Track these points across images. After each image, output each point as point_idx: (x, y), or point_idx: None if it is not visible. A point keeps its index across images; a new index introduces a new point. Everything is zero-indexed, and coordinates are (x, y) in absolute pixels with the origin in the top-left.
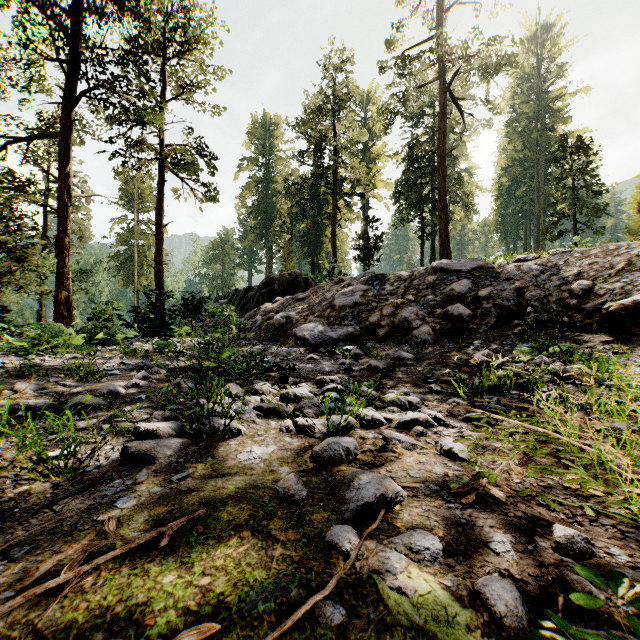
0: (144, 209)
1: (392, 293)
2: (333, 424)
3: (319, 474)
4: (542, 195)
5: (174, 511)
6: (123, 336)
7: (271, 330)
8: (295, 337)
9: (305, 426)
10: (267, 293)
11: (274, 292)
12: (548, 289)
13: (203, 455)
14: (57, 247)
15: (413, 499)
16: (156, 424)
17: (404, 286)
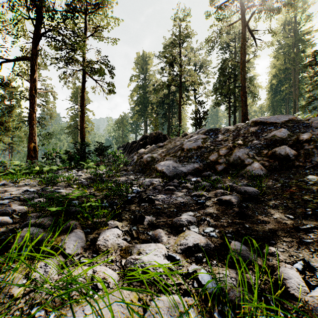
0: None
1: (224, 140)
2: None
3: None
4: (297, 89)
5: None
6: (47, 169)
7: (141, 165)
8: (156, 170)
9: None
10: (143, 144)
11: (146, 143)
12: None
13: None
14: (29, 119)
15: None
16: None
17: (232, 135)
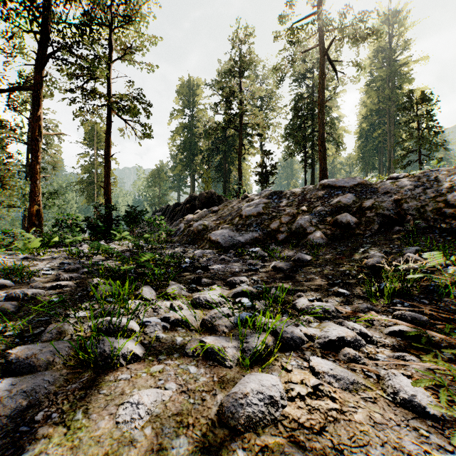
0: (101, 147)
1: (288, 205)
2: (247, 346)
3: None
4: (392, 136)
5: None
6: (72, 240)
7: (191, 235)
8: (210, 241)
9: (214, 350)
10: (190, 207)
11: (195, 206)
12: (424, 200)
13: (74, 405)
14: (30, 172)
15: None
16: (34, 348)
17: (298, 199)
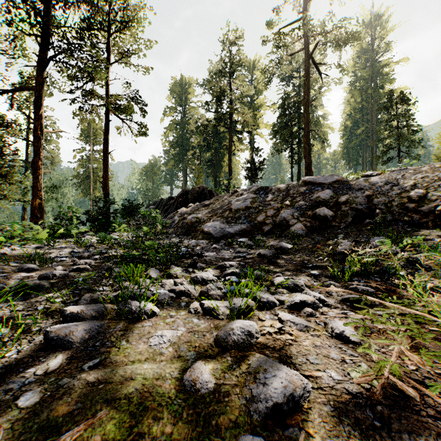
0: (97, 143)
1: (273, 200)
2: (234, 306)
3: (224, 360)
4: (375, 133)
5: (75, 412)
6: (76, 231)
7: (185, 227)
8: (202, 232)
9: (210, 308)
10: (183, 201)
11: (188, 200)
12: (391, 196)
13: (118, 338)
14: (33, 168)
15: (319, 392)
16: (81, 307)
17: (282, 195)
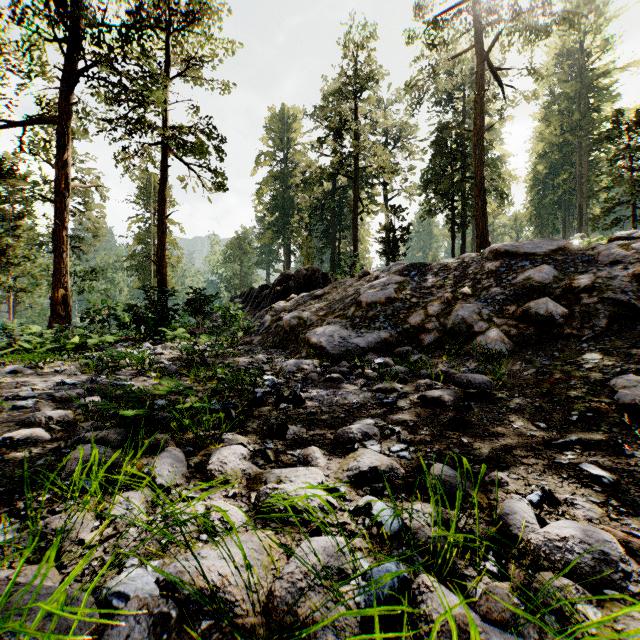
0: None
1: (437, 285)
2: None
3: None
4: (585, 183)
5: None
6: (96, 341)
7: (280, 334)
8: (308, 344)
9: None
10: (282, 291)
11: (289, 289)
12: None
13: None
14: (54, 241)
15: None
16: None
17: (453, 276)
